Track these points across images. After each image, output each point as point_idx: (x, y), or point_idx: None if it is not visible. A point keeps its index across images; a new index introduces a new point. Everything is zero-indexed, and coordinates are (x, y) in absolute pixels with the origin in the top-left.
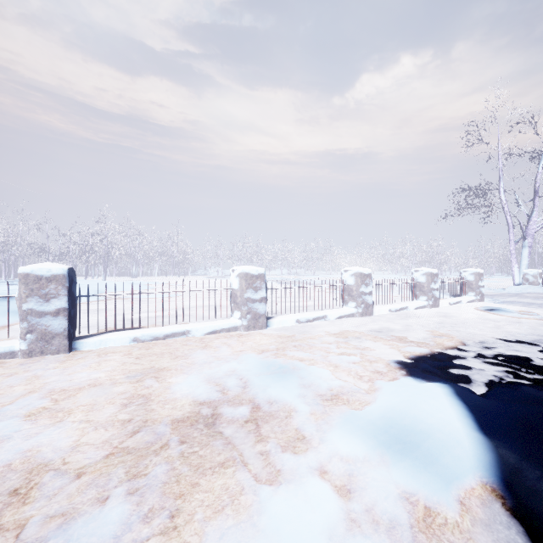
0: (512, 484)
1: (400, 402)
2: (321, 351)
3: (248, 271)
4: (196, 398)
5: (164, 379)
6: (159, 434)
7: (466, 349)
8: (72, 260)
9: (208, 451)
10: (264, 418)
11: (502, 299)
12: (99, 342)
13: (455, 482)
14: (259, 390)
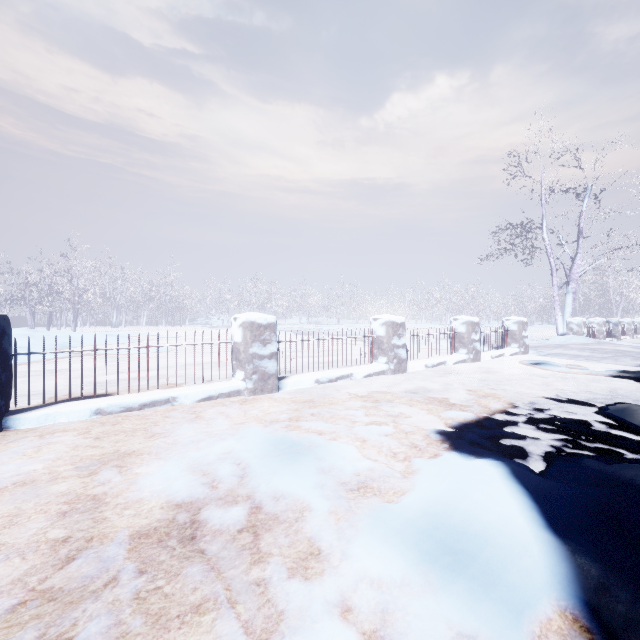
0: (599, 610)
1: (446, 491)
2: (346, 421)
3: (254, 320)
4: (172, 497)
5: (129, 469)
6: (105, 562)
7: (516, 413)
8: (29, 305)
9: (178, 587)
10: (266, 524)
11: (547, 351)
12: (45, 417)
13: (526, 612)
14: (261, 481)
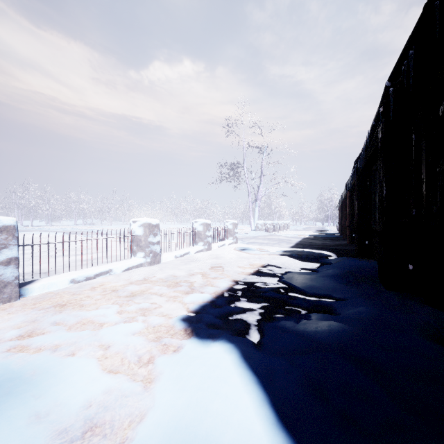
0: None
1: (186, 409)
2: (94, 324)
3: None
4: None
5: None
6: None
7: (236, 289)
8: None
9: None
10: None
11: (248, 241)
12: None
13: None
14: None
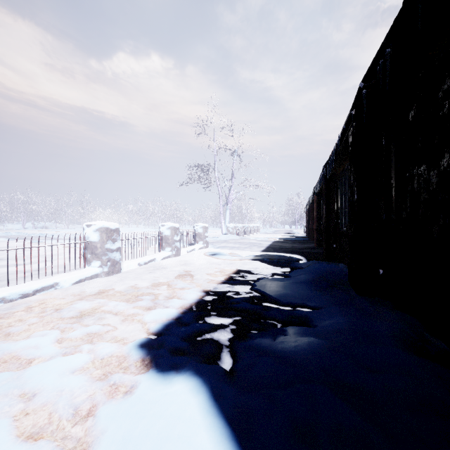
0: None
1: None
2: (19, 360)
3: None
4: None
5: None
6: None
7: (206, 301)
8: None
9: None
10: None
11: (218, 245)
12: None
13: None
14: None
